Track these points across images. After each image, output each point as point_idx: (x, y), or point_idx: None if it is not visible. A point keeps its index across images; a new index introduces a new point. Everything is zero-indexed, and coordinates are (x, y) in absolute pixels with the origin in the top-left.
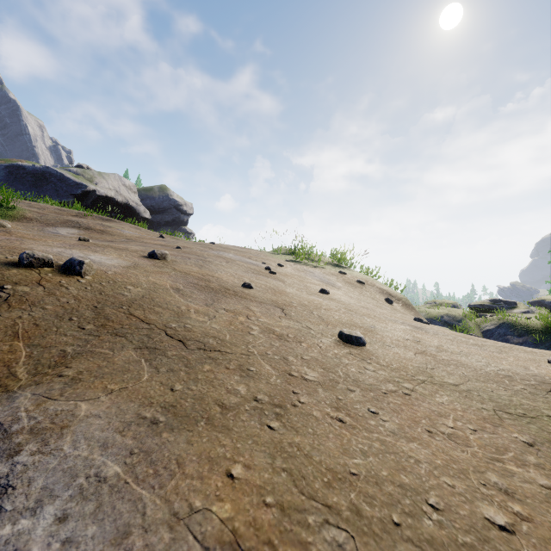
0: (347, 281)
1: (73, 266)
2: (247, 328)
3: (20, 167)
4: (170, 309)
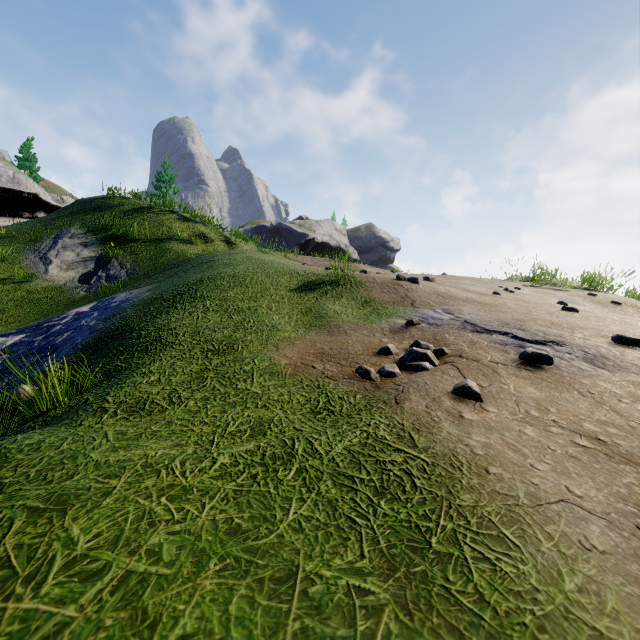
0: (596, 302)
1: (414, 280)
2: (505, 303)
3: (262, 227)
4: (463, 296)
